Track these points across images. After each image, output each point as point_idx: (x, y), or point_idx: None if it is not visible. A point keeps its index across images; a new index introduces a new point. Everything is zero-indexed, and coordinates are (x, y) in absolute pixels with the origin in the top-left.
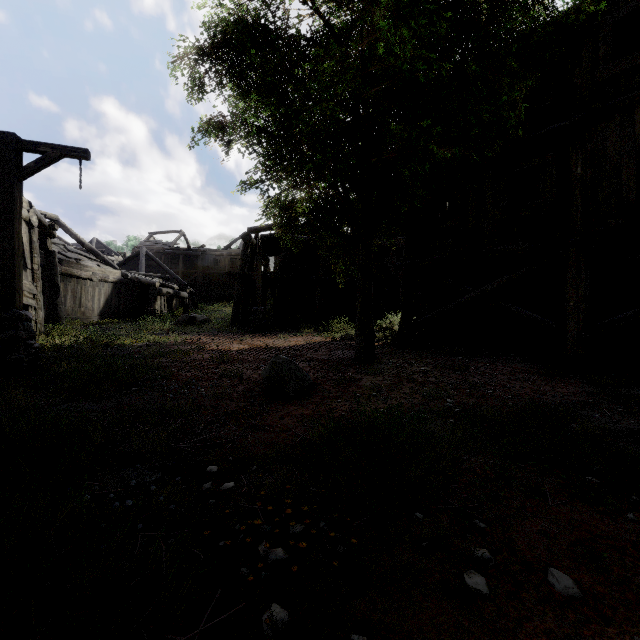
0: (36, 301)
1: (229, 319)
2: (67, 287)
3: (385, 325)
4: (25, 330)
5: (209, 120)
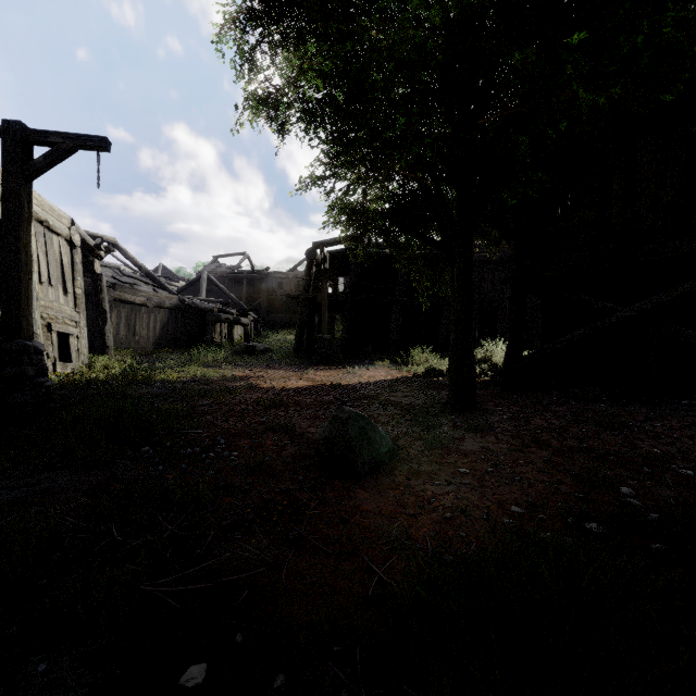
0: (79, 329)
1: (291, 348)
2: (120, 314)
3: (480, 356)
4: (33, 365)
5: (254, 90)
